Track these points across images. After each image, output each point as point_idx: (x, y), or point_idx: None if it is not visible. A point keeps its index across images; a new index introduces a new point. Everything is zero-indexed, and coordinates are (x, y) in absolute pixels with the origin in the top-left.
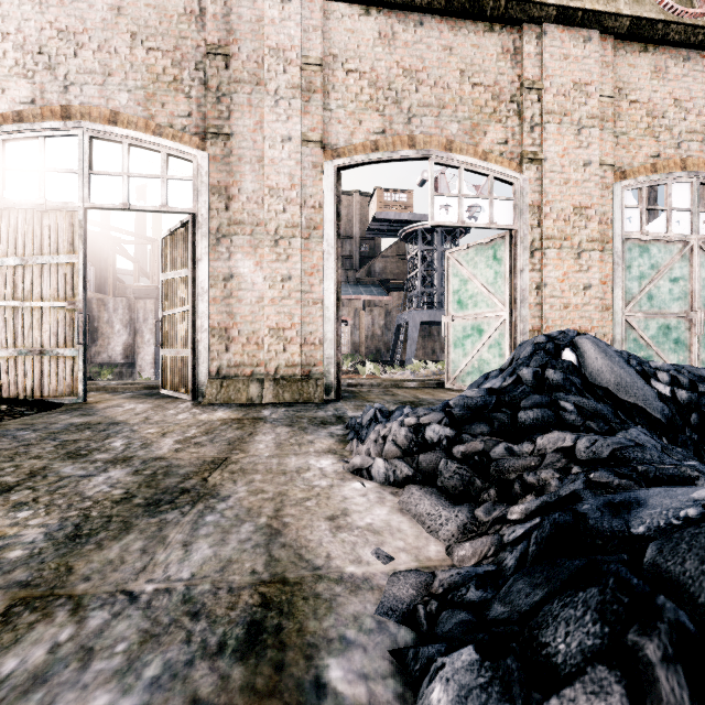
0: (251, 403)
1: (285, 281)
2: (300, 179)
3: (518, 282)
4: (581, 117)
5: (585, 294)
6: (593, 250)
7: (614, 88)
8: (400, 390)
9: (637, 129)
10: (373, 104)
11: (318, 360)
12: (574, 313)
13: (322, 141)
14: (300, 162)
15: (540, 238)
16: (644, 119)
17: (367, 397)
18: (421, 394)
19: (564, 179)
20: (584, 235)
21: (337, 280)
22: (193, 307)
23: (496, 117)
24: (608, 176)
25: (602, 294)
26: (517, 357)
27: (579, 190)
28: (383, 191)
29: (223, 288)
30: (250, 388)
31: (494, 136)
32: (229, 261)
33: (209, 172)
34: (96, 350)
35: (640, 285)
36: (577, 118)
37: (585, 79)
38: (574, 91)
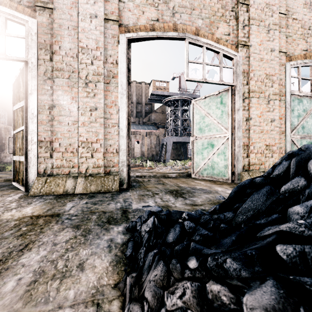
0: (65, 194)
1: (93, 110)
2: (103, 43)
3: (236, 116)
4: (269, 23)
5: (271, 124)
6: (275, 99)
7: (285, 10)
8: (167, 179)
9: (296, 34)
10: (151, 1)
11: (115, 163)
12: (266, 135)
13: (118, 20)
14: (103, 32)
15: (248, 91)
16: (300, 29)
17: (147, 186)
18: (180, 183)
19: (261, 58)
20: (271, 90)
21: (128, 112)
22: (26, 127)
23: (223, 19)
24: (283, 59)
25: (279, 125)
26: (295, 167)
27: (269, 65)
28: (155, 81)
29: (48, 114)
30: (67, 183)
31: (222, 29)
32: (53, 96)
33: (38, 33)
34: (4, 155)
35: (298, 120)
36: (267, 24)
37: (271, 2)
38: (266, 8)
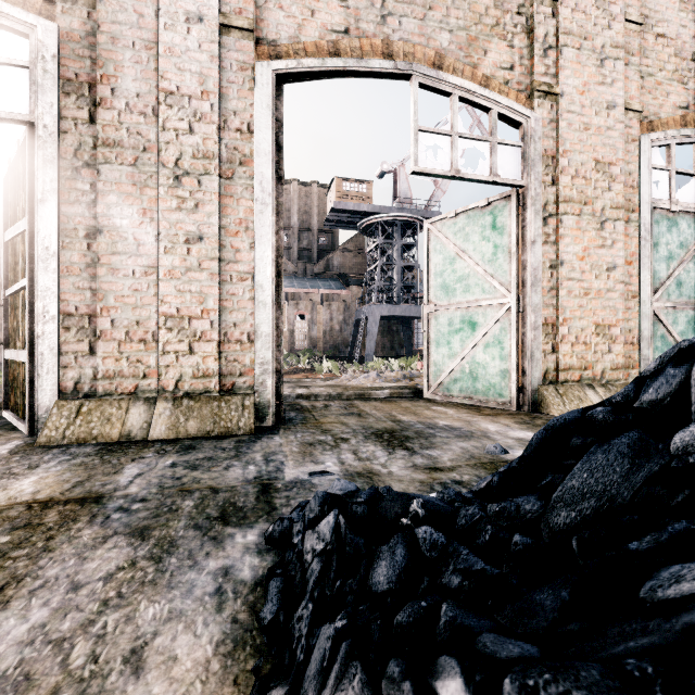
0: (125, 442)
1: (193, 242)
2: (217, 83)
3: (528, 258)
4: (604, 44)
5: (609, 277)
6: (618, 220)
7: (639, 15)
8: (368, 404)
9: (664, 70)
10: None
11: (247, 367)
12: (596, 301)
13: (252, 29)
14: (217, 57)
15: (555, 200)
16: (672, 59)
17: (322, 420)
18: (399, 413)
19: (584, 123)
20: (608, 199)
21: (277, 245)
22: (31, 281)
23: (499, 31)
24: (634, 126)
25: (627, 278)
26: None
27: (602, 139)
28: (342, 180)
29: (84, 249)
30: (130, 414)
31: (496, 56)
32: (96, 206)
33: (60, 56)
34: None
35: (668, 268)
36: (600, 45)
37: None
38: (596, 9)
